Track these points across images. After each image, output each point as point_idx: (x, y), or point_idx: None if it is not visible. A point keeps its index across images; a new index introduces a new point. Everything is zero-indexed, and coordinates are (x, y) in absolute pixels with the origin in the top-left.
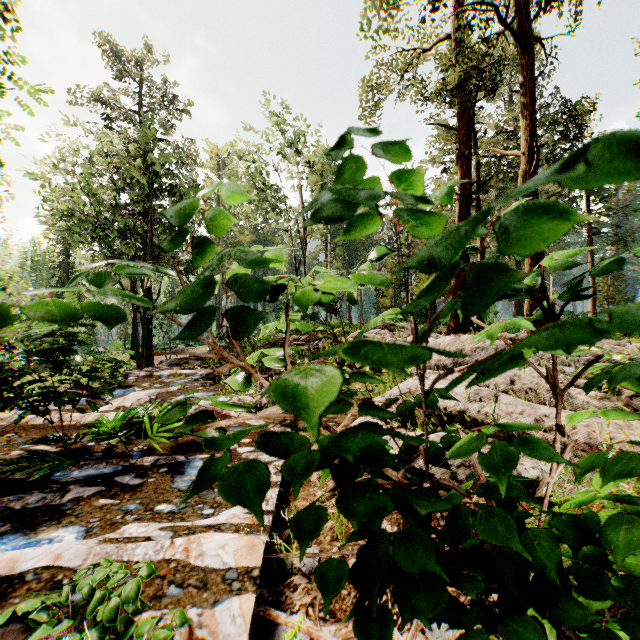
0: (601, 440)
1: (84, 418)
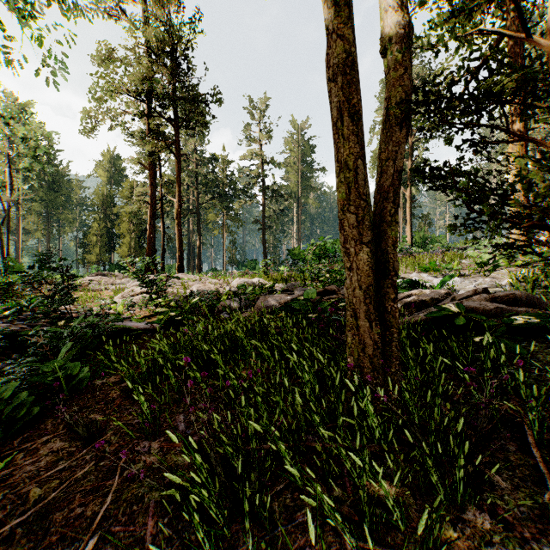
0: (175, 292)
1: None
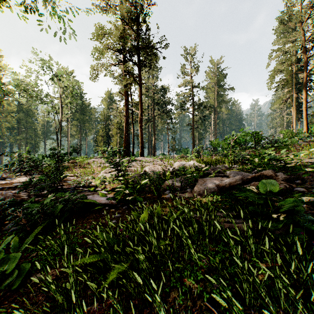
0: (135, 170)
1: (20, 180)
